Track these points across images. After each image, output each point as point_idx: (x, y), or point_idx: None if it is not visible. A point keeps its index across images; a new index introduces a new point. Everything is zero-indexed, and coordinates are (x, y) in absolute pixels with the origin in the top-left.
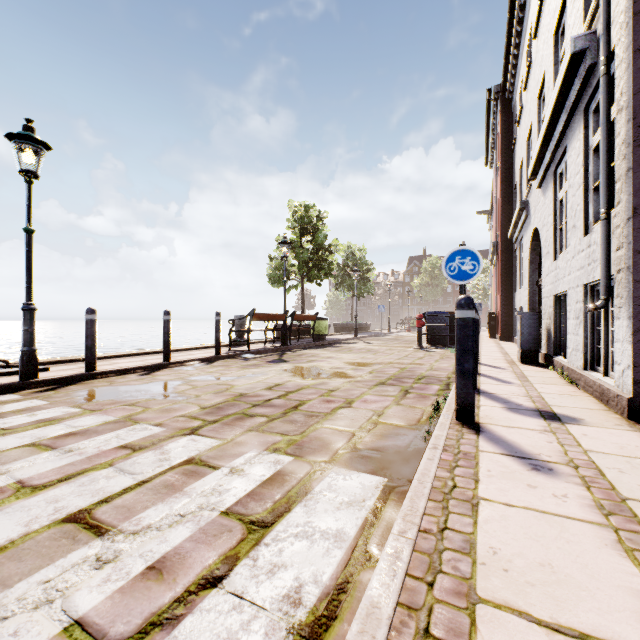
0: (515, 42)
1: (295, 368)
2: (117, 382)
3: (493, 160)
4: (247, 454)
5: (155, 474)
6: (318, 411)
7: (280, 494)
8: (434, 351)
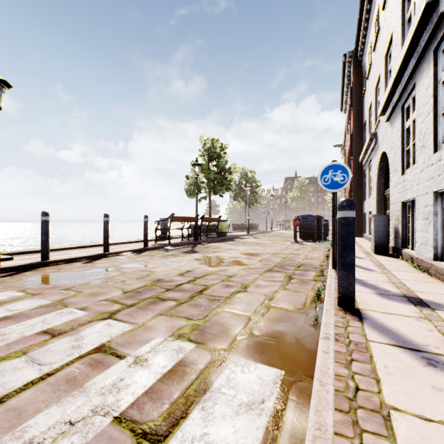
0: (365, 17)
1: (203, 257)
2: (64, 269)
3: (346, 107)
4: (153, 340)
5: (62, 365)
6: (219, 295)
7: (178, 392)
8: (306, 244)
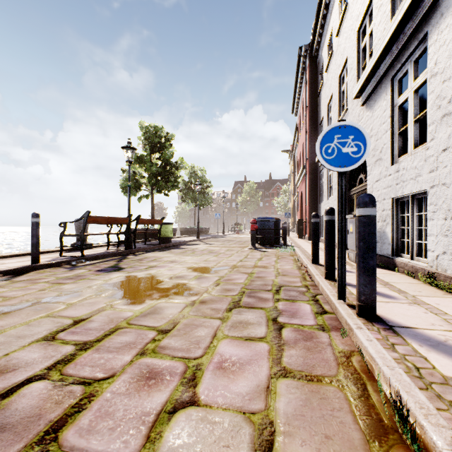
0: (326, 3)
1: (126, 280)
2: None
3: (298, 109)
4: None
5: None
6: (108, 450)
7: None
8: (267, 251)
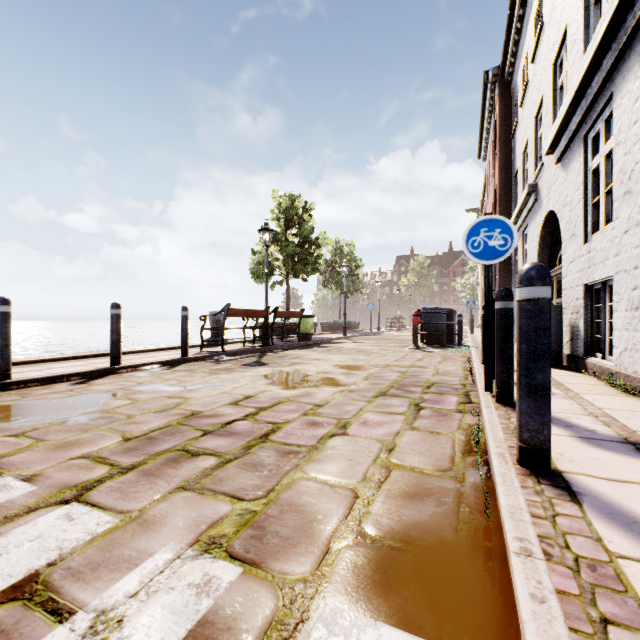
0: (519, 14)
1: (274, 373)
2: (33, 395)
3: (486, 152)
4: (151, 559)
5: None
6: (298, 443)
7: None
8: (432, 351)
